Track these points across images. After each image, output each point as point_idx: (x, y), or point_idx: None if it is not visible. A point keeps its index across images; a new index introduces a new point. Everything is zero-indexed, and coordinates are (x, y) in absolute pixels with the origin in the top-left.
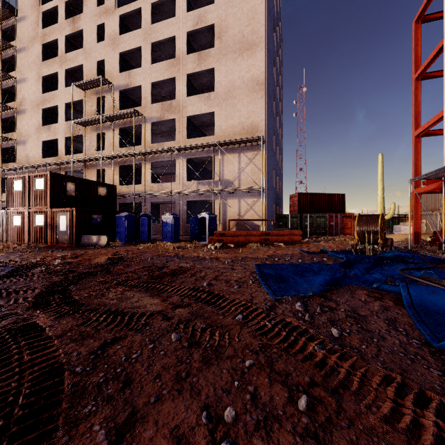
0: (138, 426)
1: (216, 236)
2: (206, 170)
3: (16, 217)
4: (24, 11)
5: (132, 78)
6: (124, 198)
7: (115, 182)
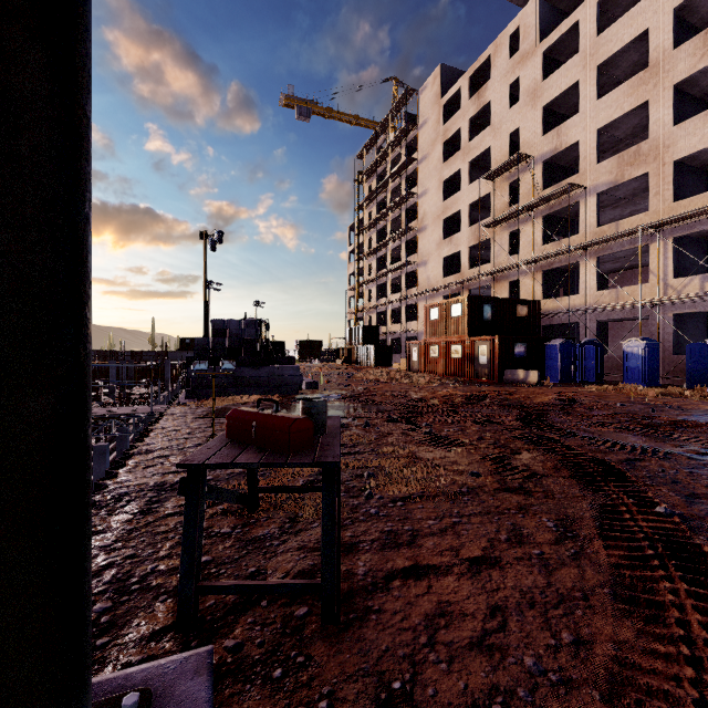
0: (703, 499)
1: None
2: None
3: (432, 348)
4: (425, 114)
5: (563, 135)
6: (550, 318)
7: (536, 296)
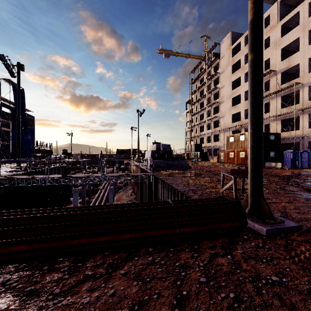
0: None
1: None
2: None
3: (230, 153)
4: (223, 53)
5: (291, 61)
6: (285, 140)
7: (277, 130)
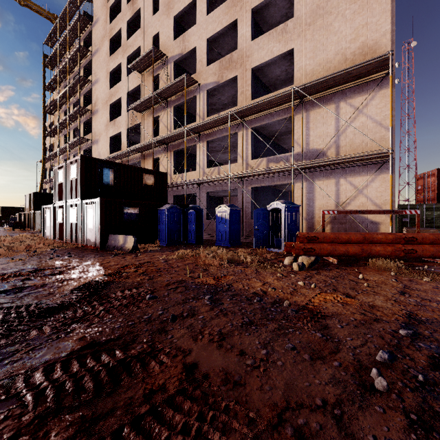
0: None
1: (300, 242)
2: (280, 148)
3: (59, 212)
4: (97, 14)
5: (186, 41)
6: (178, 189)
7: (169, 171)
